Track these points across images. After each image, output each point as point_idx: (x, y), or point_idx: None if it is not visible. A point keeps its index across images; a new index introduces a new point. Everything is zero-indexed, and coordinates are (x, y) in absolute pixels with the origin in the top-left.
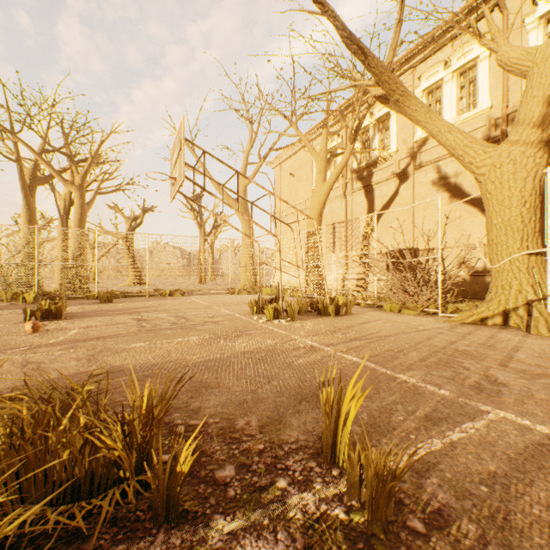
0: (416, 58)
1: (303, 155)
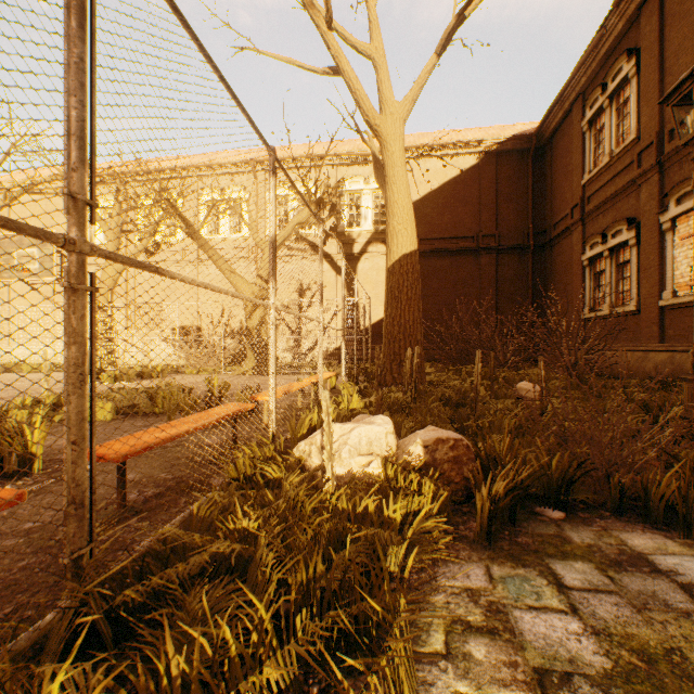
0: (201, 173)
1: (59, 199)
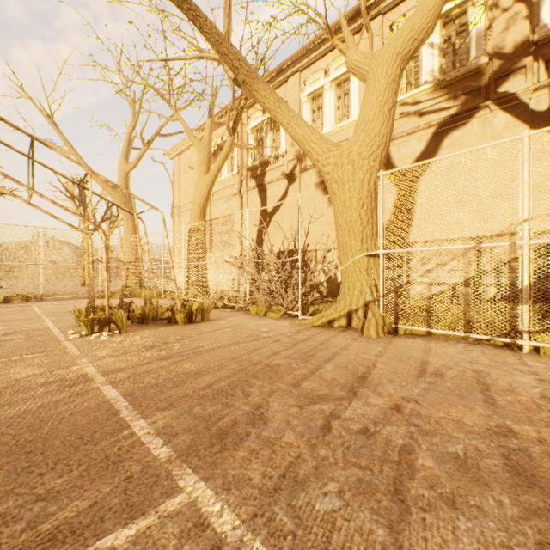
0: (302, 63)
1: None
